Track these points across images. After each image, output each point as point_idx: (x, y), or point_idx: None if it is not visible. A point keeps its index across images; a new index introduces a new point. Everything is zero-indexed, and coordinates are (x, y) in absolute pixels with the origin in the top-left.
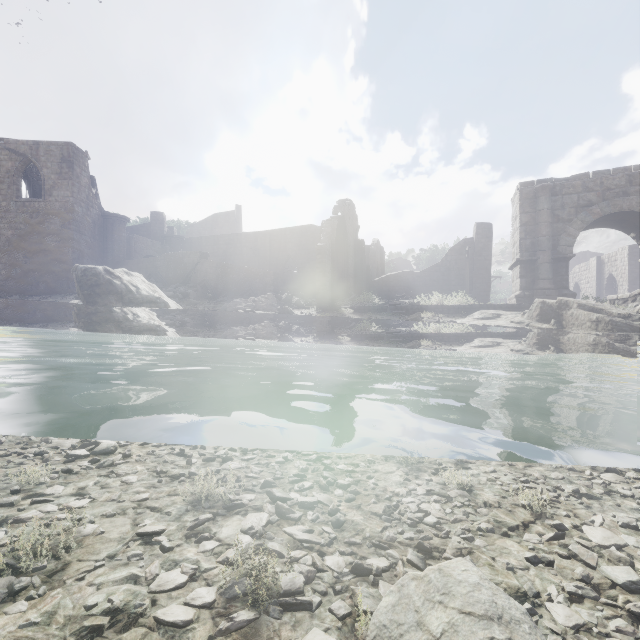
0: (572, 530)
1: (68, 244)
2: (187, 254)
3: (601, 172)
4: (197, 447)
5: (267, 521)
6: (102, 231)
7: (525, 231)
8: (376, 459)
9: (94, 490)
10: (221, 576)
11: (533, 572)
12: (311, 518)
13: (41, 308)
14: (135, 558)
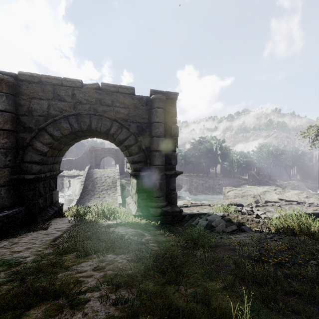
0: None
1: None
2: None
3: (104, 148)
4: None
5: None
6: None
7: (90, 158)
8: None
9: None
10: None
11: None
12: None
13: None
14: None
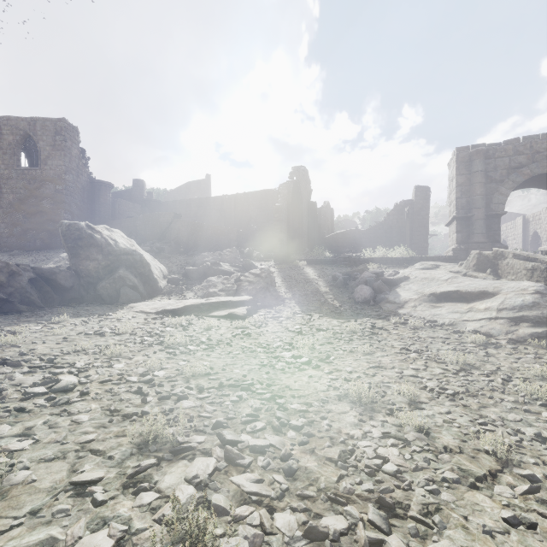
0: (545, 481)
1: (61, 206)
2: (162, 214)
3: (531, 137)
4: (155, 385)
5: (214, 468)
6: (90, 195)
7: (461, 191)
8: (329, 398)
9: (41, 430)
10: (149, 545)
11: (514, 537)
12: (261, 464)
13: (36, 261)
14: (60, 515)
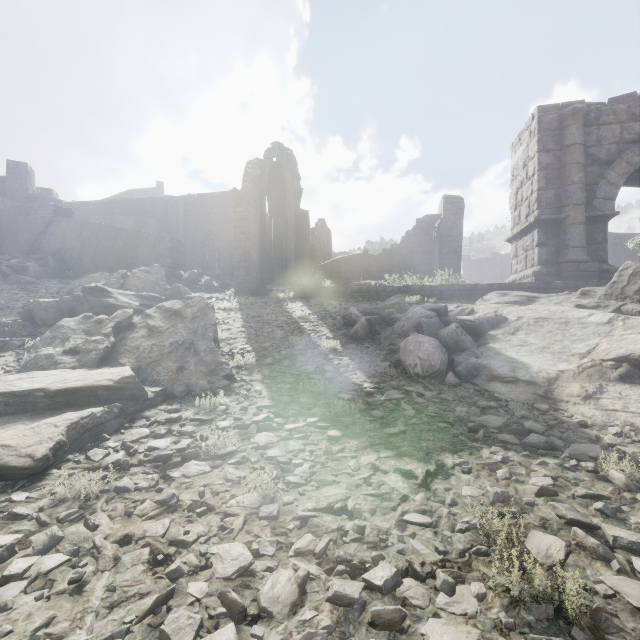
0: None
1: None
2: (33, 208)
3: None
4: None
5: None
6: None
7: (546, 177)
8: None
9: None
10: None
11: None
12: None
13: None
14: None
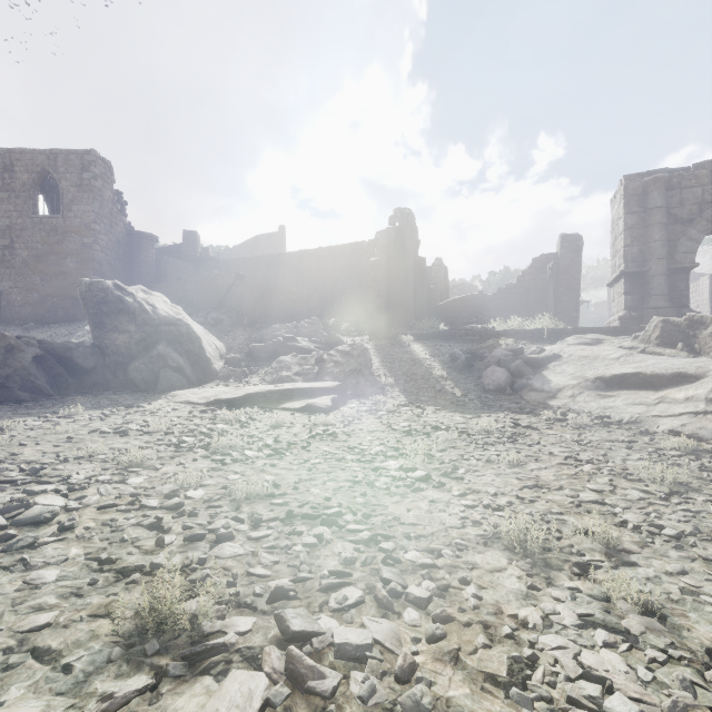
0: None
1: (89, 265)
2: (220, 275)
3: None
4: (184, 514)
5: (263, 701)
6: (128, 251)
7: (631, 236)
8: (468, 541)
9: None
10: None
11: None
12: (358, 693)
13: (56, 336)
14: None
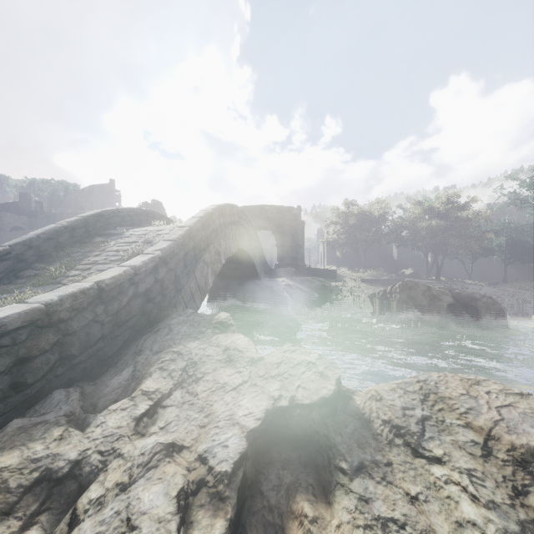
0: None
1: None
2: None
3: (251, 206)
4: None
5: None
6: None
7: None
8: None
9: None
10: None
11: None
12: None
13: None
14: None
